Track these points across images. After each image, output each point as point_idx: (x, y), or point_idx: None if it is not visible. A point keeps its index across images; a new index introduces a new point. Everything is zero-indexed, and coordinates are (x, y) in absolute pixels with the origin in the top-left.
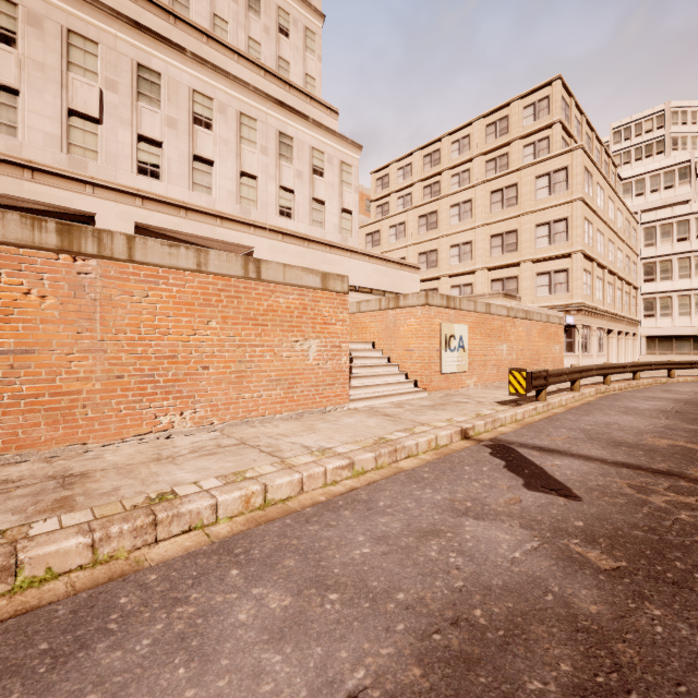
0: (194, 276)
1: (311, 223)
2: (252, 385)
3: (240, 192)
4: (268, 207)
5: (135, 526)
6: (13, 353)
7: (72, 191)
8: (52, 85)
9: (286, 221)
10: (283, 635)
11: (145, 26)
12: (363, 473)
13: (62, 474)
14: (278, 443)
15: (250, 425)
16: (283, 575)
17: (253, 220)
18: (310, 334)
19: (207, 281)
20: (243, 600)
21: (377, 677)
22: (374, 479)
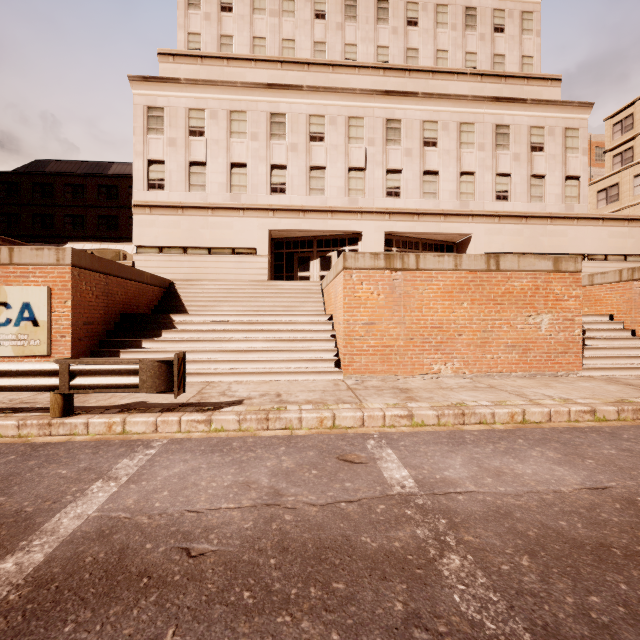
0: (453, 274)
1: (528, 199)
2: (492, 349)
3: (459, 189)
4: (485, 196)
5: (454, 413)
6: (367, 324)
7: (350, 220)
8: (341, 156)
9: (502, 204)
10: (560, 464)
11: (391, 91)
12: (604, 421)
13: (397, 388)
14: (521, 390)
15: (491, 378)
16: (552, 447)
17: (471, 211)
18: (542, 309)
19: (461, 276)
20: (531, 450)
21: (624, 487)
22: (616, 425)
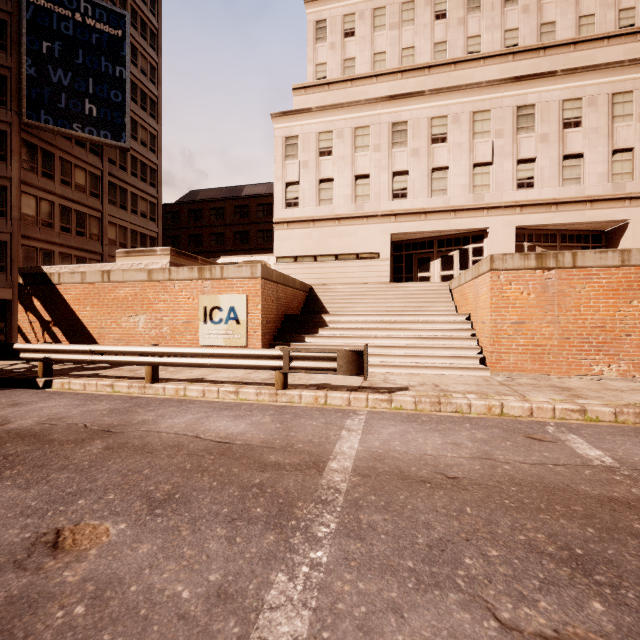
0: (618, 270)
1: None
2: None
3: (611, 170)
4: None
5: (635, 411)
6: (516, 324)
7: (475, 217)
8: (464, 154)
9: None
10: None
11: (523, 76)
12: None
13: (555, 386)
14: None
15: None
16: None
17: (628, 193)
18: None
19: (629, 272)
20: None
21: None
22: None
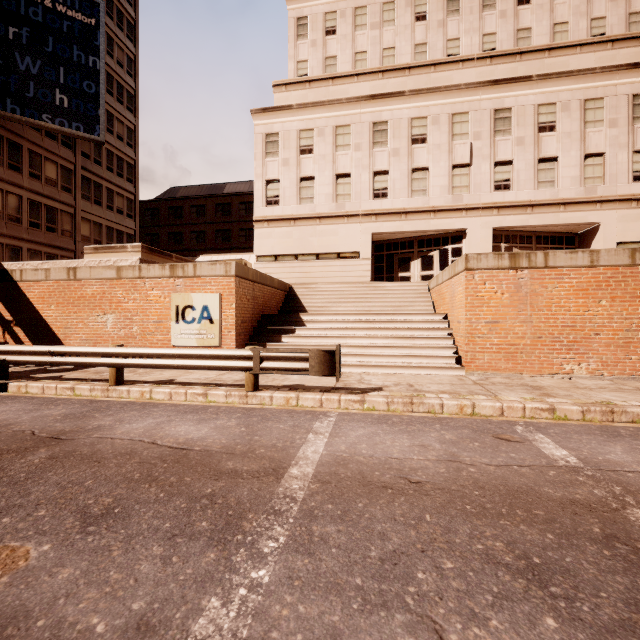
0: (588, 270)
1: None
2: (638, 350)
3: (583, 174)
4: (618, 178)
5: (602, 410)
6: (490, 323)
7: (454, 218)
8: (444, 155)
9: None
10: None
11: (500, 79)
12: None
13: (527, 385)
14: None
15: (637, 381)
16: None
17: (599, 197)
18: None
19: (598, 272)
20: None
21: None
22: None
